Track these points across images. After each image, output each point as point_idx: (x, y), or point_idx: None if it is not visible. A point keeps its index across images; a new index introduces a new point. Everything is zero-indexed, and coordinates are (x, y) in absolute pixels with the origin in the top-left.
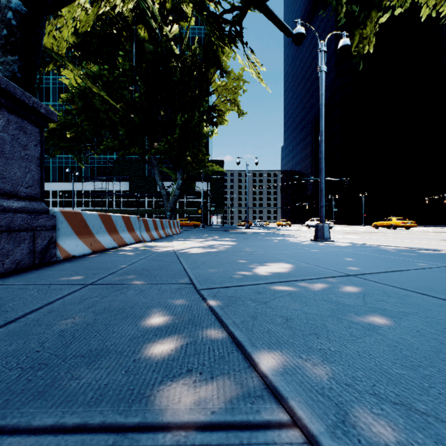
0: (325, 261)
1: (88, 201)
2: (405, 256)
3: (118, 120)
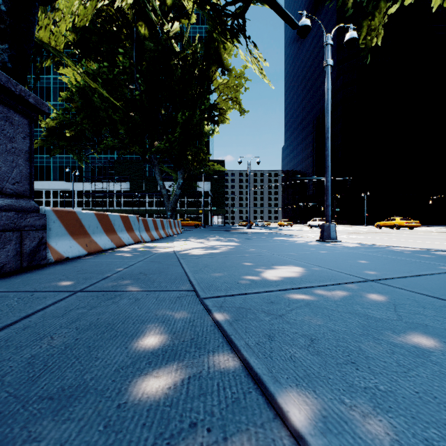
0: (338, 264)
1: (89, 201)
2: (422, 257)
3: (118, 118)
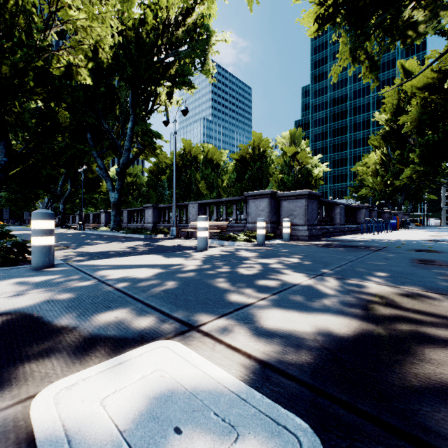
0: None
1: None
2: None
3: None
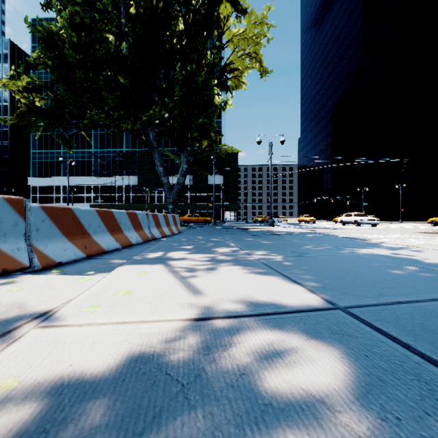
0: None
1: (98, 196)
2: None
3: (103, 84)
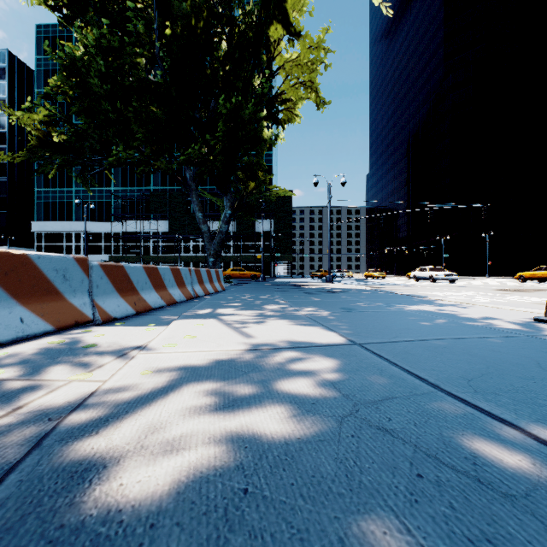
0: None
1: (119, 246)
2: None
3: (132, 115)
